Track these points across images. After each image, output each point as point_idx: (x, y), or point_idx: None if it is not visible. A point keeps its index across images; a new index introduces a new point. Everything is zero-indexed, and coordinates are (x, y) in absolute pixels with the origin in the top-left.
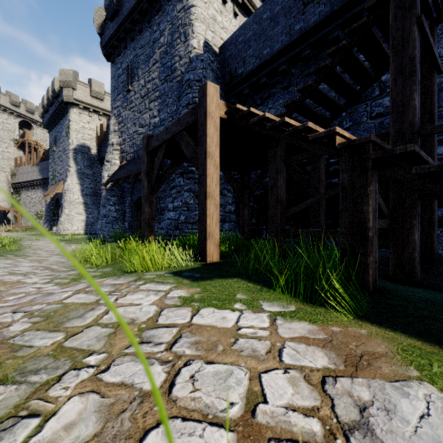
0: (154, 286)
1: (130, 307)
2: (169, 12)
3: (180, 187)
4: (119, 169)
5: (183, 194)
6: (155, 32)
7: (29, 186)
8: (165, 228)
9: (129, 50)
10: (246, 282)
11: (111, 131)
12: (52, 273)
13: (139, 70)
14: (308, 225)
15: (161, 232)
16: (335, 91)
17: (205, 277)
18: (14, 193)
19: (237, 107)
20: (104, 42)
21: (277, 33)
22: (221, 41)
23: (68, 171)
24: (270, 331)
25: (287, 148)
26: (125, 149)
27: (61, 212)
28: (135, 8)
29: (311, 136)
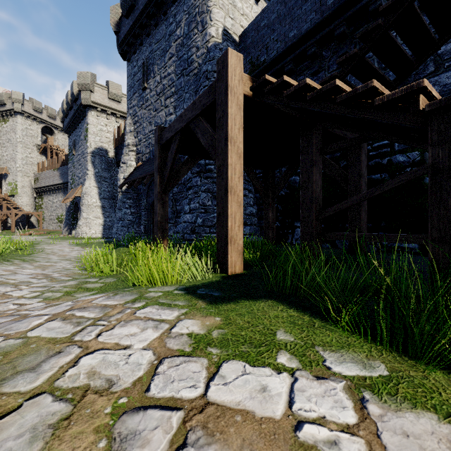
0: (156, 312)
1: (113, 352)
2: (185, 1)
3: (197, 188)
4: (134, 170)
5: (200, 194)
6: (171, 25)
7: (51, 190)
8: (180, 231)
9: (145, 46)
10: (285, 308)
11: (126, 131)
12: (49, 283)
13: (155, 67)
14: (342, 228)
15: (177, 236)
16: (384, 63)
17: (226, 298)
18: (37, 197)
19: (266, 79)
20: (120, 40)
21: (305, 11)
22: (241, 29)
23: (86, 174)
24: (367, 441)
25: (322, 137)
26: (141, 150)
27: (79, 216)
28: (150, 1)
29: (379, 99)
